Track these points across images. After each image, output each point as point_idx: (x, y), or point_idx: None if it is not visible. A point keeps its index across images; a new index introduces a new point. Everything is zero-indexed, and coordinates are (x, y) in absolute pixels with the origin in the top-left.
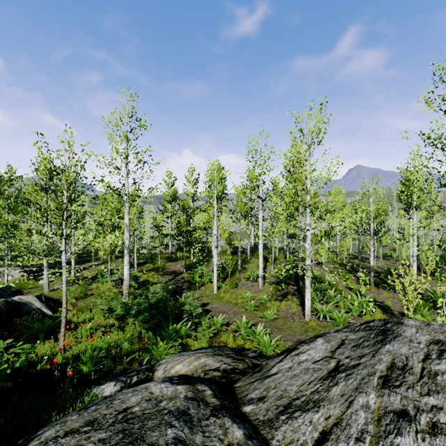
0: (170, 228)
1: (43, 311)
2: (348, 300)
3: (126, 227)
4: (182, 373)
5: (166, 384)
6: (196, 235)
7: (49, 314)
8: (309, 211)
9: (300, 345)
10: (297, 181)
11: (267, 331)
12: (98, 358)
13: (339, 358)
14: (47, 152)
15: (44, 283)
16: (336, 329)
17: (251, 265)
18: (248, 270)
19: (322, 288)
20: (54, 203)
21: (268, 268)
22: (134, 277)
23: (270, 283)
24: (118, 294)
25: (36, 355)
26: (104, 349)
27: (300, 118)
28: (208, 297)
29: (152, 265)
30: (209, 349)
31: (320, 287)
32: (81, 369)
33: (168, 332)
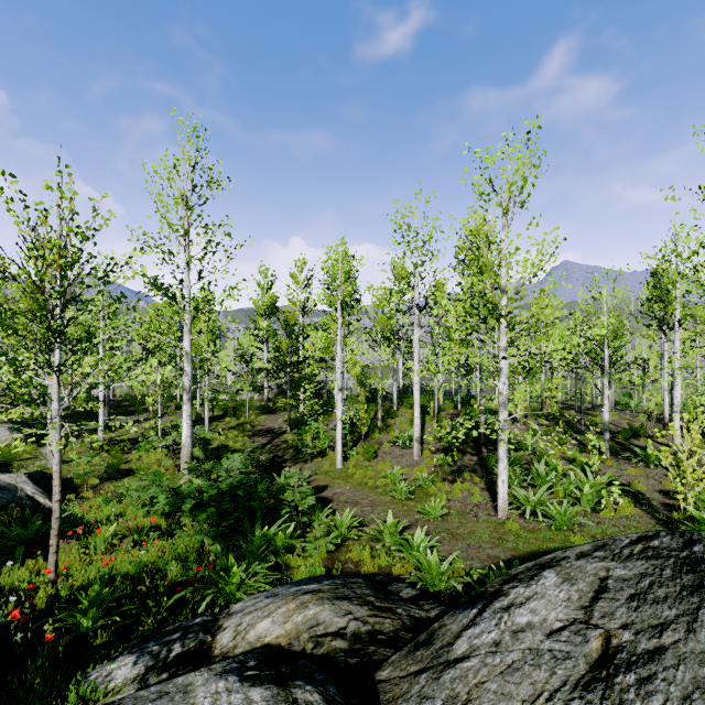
0: (265, 359)
1: (38, 500)
2: (570, 481)
3: (186, 355)
4: (270, 640)
5: (228, 680)
6: (307, 369)
7: (49, 506)
8: (504, 325)
9: (509, 585)
10: (484, 271)
11: (434, 541)
12: (119, 595)
13: (605, 627)
14: (24, 210)
15: (49, 452)
16: (580, 550)
17: (399, 420)
18: (394, 427)
19: (522, 459)
20: (29, 302)
21: (428, 425)
22: (202, 440)
23: (431, 450)
24: (174, 469)
25: (4, 589)
26: (132, 576)
27: (488, 160)
28: (326, 474)
29: (236, 419)
30: (325, 583)
31: (518, 458)
32: (79, 623)
33: (253, 541)
